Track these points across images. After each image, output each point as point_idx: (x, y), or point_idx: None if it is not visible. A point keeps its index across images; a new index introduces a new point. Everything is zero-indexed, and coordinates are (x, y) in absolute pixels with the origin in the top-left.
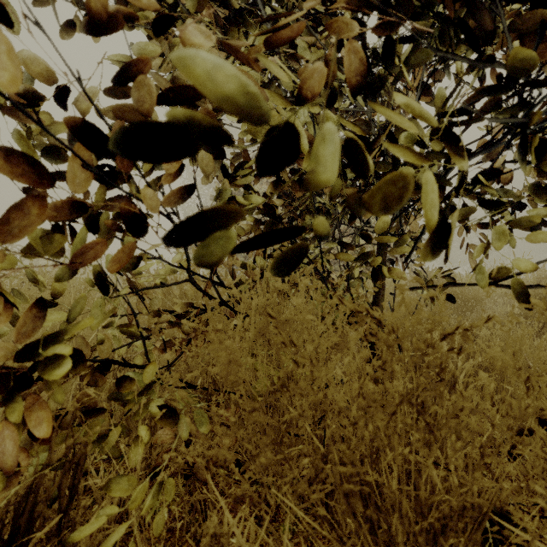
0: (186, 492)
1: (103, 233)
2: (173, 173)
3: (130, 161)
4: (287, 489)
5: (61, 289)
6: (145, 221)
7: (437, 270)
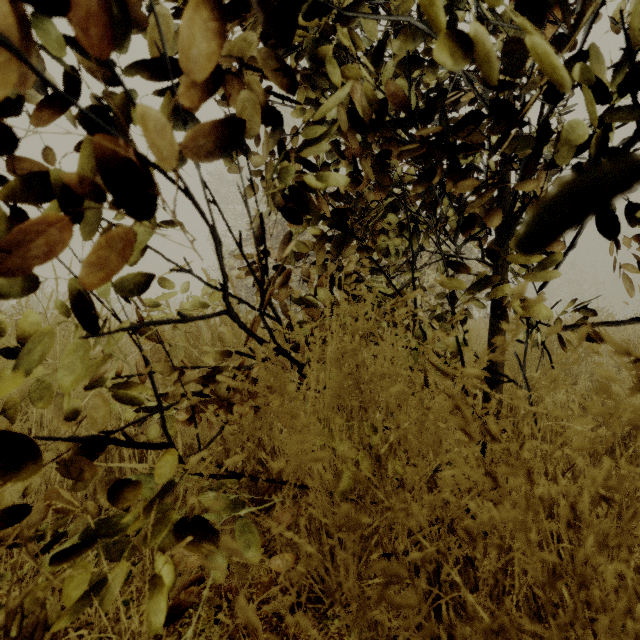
0: (223, 634)
1: (83, 225)
2: (205, 85)
3: (113, 31)
4: (377, 632)
5: (33, 328)
6: (152, 183)
7: (568, 306)
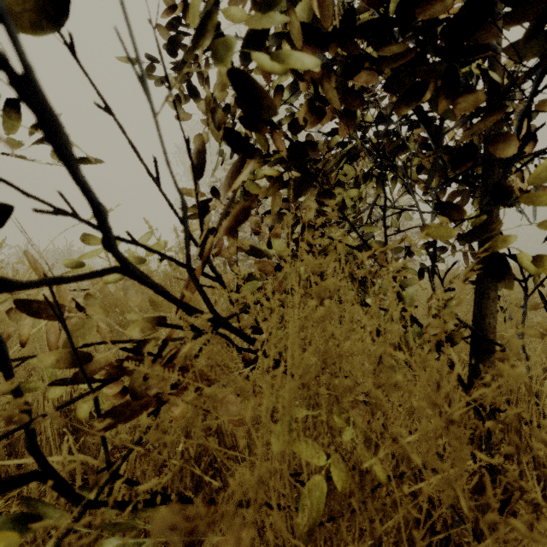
0: None
1: None
2: None
3: None
4: None
5: None
6: None
7: None
